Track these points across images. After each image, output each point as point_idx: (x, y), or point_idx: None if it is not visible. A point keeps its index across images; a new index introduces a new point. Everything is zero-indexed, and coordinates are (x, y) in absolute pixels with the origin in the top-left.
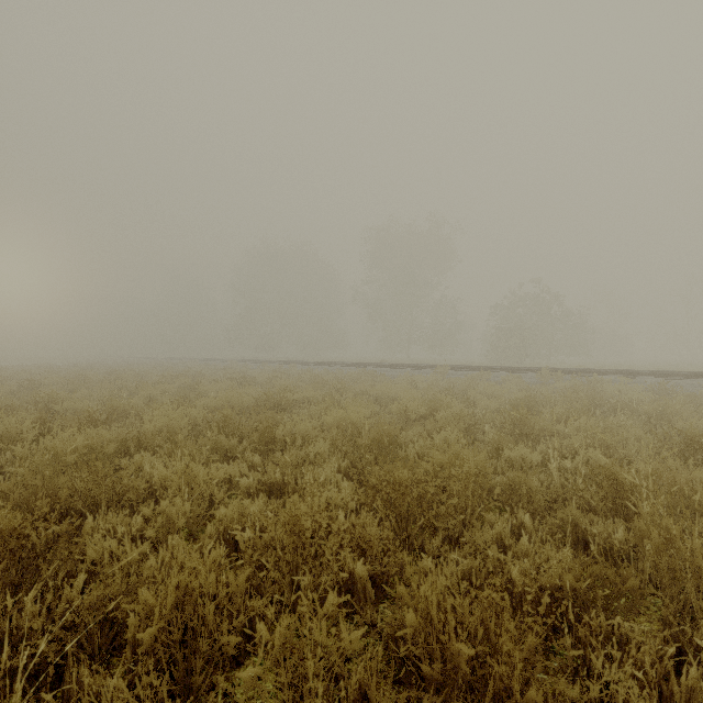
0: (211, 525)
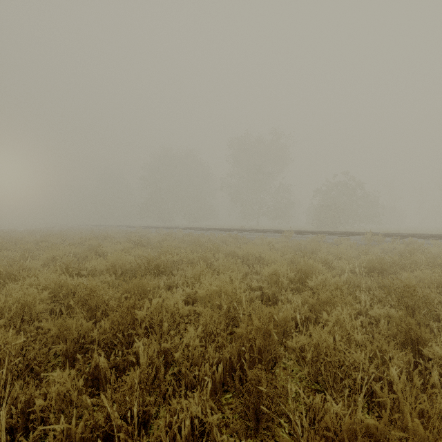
0: None
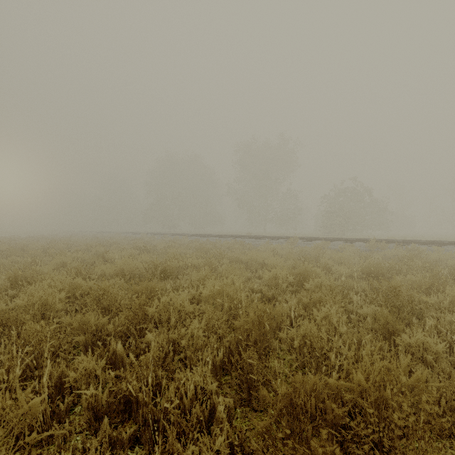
0: None
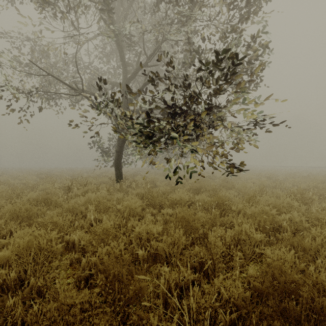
0: None
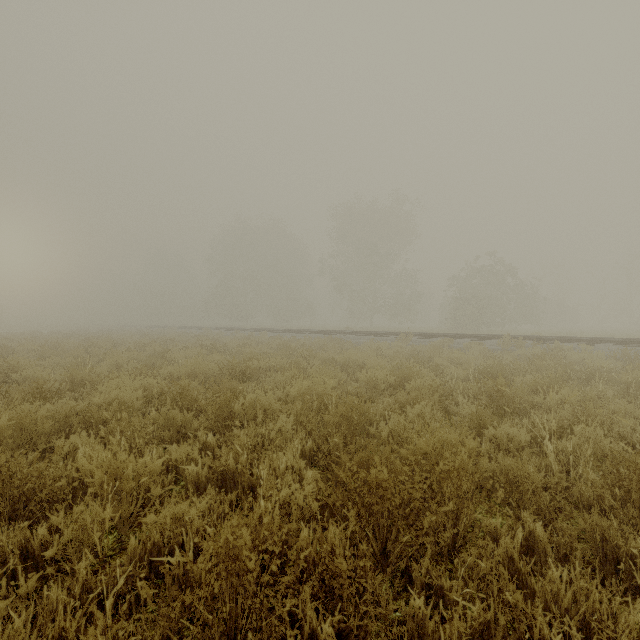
0: (139, 534)
